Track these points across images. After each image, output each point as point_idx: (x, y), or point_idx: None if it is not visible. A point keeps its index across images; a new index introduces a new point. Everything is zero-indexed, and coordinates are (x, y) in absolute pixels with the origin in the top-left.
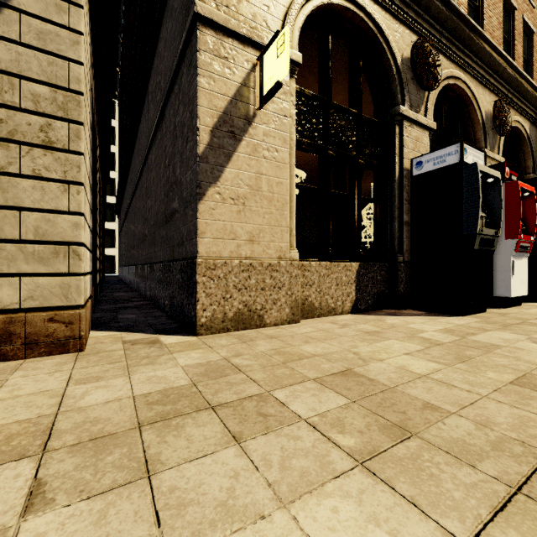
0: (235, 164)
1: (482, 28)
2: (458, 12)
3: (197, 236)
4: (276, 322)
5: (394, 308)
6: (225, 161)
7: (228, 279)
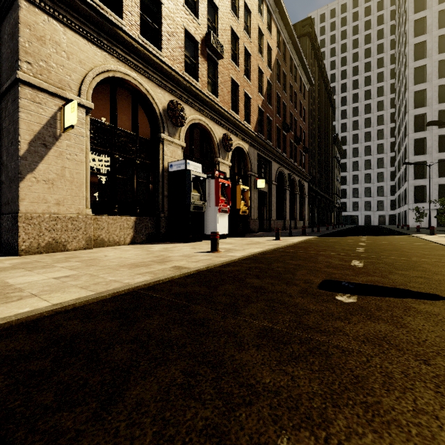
0: (46, 162)
1: (218, 93)
2: (197, 88)
3: (19, 201)
4: (76, 249)
5: (159, 241)
6: (39, 160)
7: (41, 225)
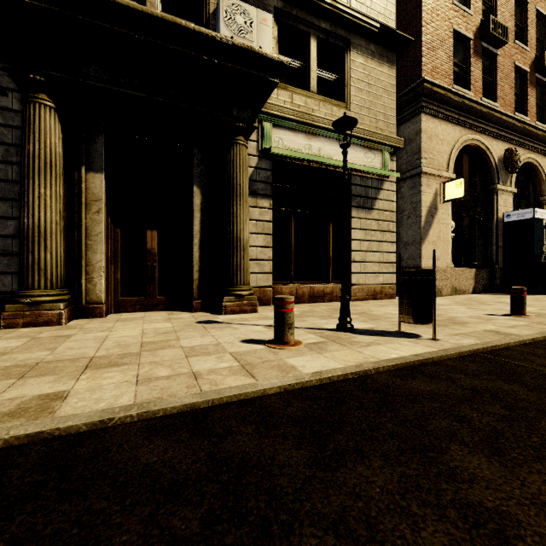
0: (432, 228)
1: (545, 119)
2: (530, 125)
3: (421, 258)
4: (446, 295)
5: (493, 293)
6: (429, 227)
7: None
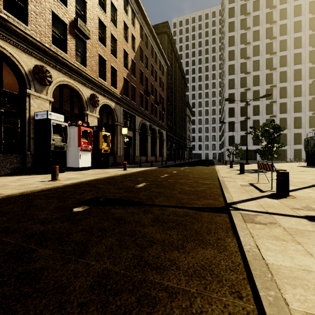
0: None
1: (86, 64)
2: (63, 58)
3: None
4: None
5: (25, 173)
6: None
7: None
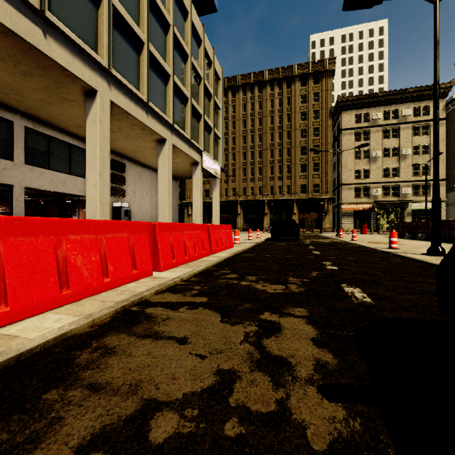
0: None
1: None
2: None
3: None
4: None
5: None
6: None
7: None
